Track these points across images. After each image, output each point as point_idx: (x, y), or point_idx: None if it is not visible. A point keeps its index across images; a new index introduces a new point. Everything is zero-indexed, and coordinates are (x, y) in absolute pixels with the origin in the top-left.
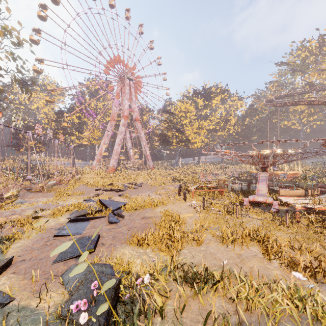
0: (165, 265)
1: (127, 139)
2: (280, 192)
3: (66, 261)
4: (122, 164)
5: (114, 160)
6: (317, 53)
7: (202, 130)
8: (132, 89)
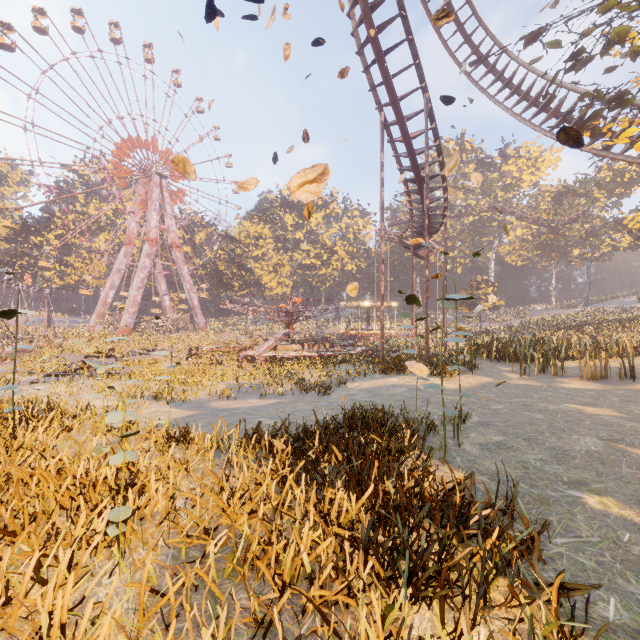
0: None
1: (159, 278)
2: (279, 347)
3: None
4: (146, 321)
5: (129, 314)
6: None
7: (284, 267)
8: (165, 193)
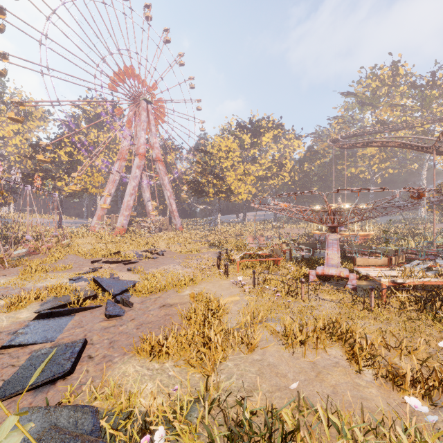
0: (195, 399)
1: (144, 187)
2: (357, 260)
3: (15, 398)
4: (136, 223)
5: (124, 217)
6: (390, 84)
7: (249, 176)
8: (150, 116)
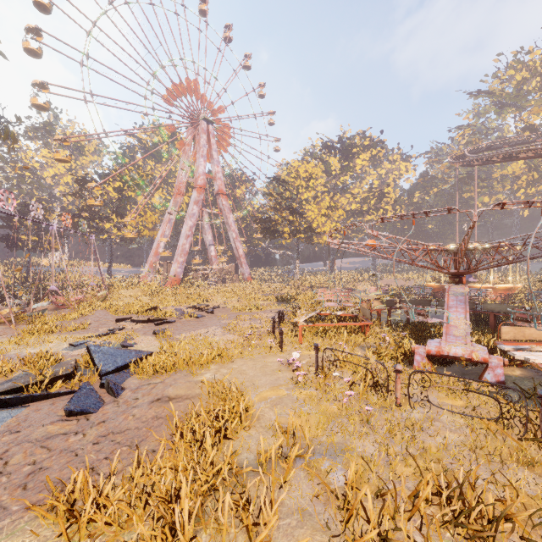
0: None
1: (205, 228)
2: (503, 331)
3: None
4: (194, 271)
5: (178, 264)
6: None
7: (337, 210)
8: (212, 140)
